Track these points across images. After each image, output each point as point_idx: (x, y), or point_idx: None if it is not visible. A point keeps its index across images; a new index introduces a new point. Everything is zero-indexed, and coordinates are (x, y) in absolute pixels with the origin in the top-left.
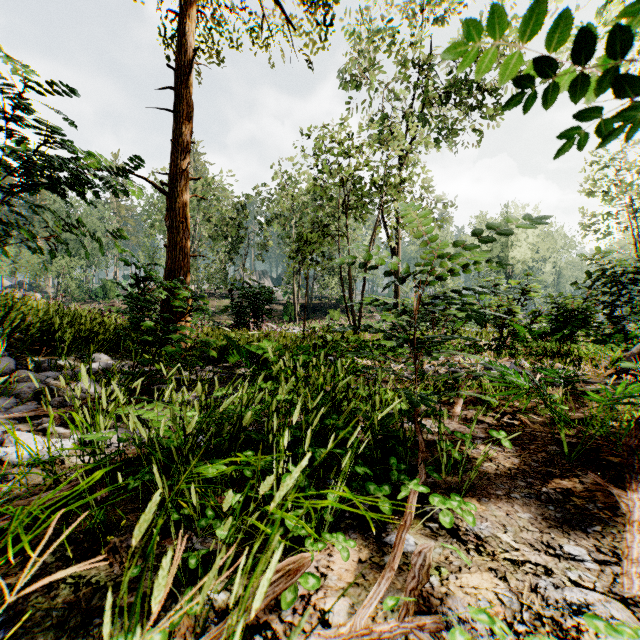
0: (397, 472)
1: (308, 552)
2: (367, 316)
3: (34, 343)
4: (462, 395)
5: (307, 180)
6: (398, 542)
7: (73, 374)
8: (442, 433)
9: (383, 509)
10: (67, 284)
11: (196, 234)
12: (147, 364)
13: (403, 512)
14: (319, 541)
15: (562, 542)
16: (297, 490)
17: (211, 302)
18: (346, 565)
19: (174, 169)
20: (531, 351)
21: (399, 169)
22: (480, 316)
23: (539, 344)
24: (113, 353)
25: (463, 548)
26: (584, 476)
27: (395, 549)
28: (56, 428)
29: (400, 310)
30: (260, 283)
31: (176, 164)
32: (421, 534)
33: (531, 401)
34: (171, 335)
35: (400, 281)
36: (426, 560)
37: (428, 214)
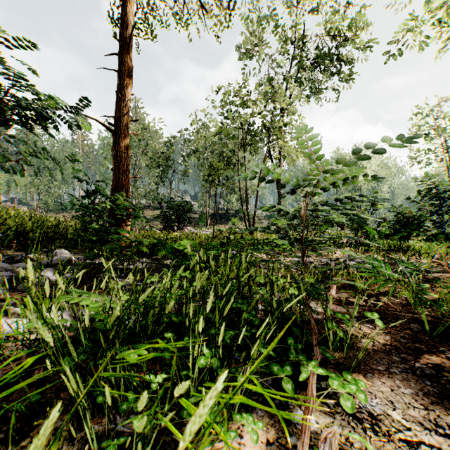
0: (295, 351)
1: (221, 441)
2: (258, 222)
3: (12, 241)
4: (335, 281)
5: (215, 126)
6: (304, 427)
7: (39, 265)
8: (323, 312)
9: (286, 389)
10: (45, 199)
11: (137, 164)
12: (93, 258)
13: (301, 388)
14: (230, 419)
15: (448, 420)
16: (210, 368)
17: (147, 212)
18: (256, 447)
19: (118, 113)
20: (380, 247)
21: (282, 116)
22: (360, 219)
23: (384, 242)
24: (72, 249)
25: (360, 427)
26: (448, 352)
27: (302, 435)
28: (17, 309)
29: (291, 215)
30: (182, 198)
31: (119, 109)
32: (320, 411)
33: (389, 286)
34: (110, 235)
35: (291, 192)
36: (332, 446)
37: (316, 137)
